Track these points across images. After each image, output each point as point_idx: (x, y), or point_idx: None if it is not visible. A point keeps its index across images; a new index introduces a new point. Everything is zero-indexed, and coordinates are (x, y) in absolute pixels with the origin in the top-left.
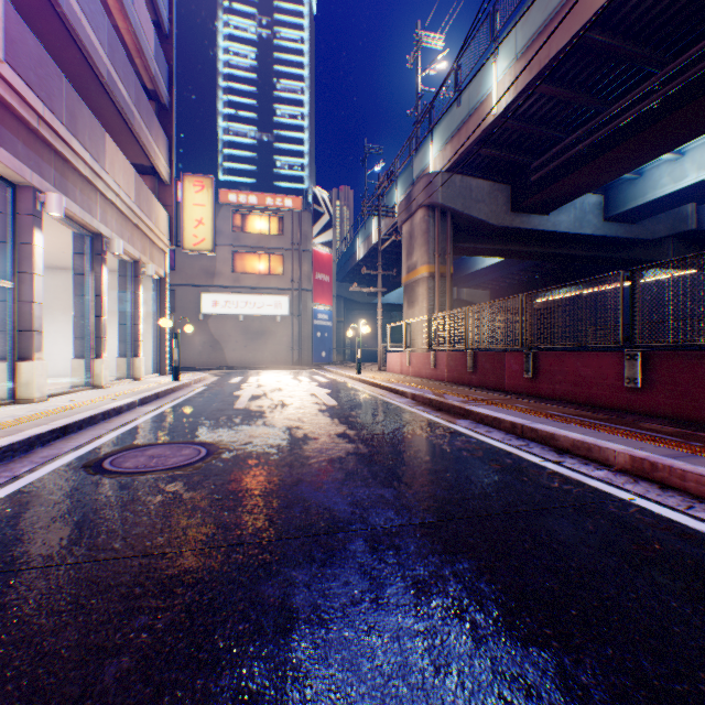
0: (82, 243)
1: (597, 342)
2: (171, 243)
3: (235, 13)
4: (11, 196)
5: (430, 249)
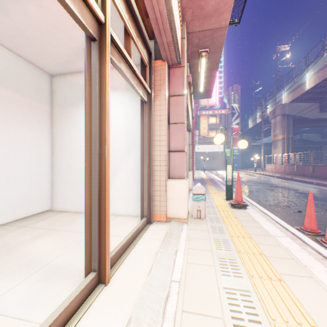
0: None
1: (325, 164)
2: None
3: None
4: None
5: (282, 129)
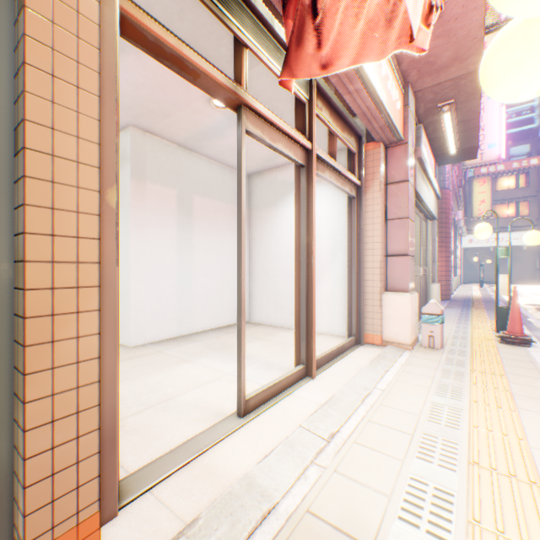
0: None
1: None
2: (463, 216)
3: None
4: None
5: None
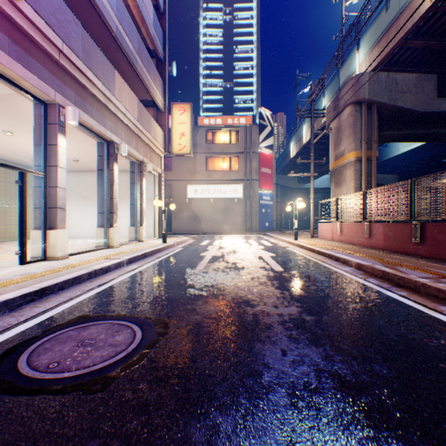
0: (102, 149)
1: None
2: (164, 151)
3: (209, 10)
4: (43, 111)
5: (356, 138)
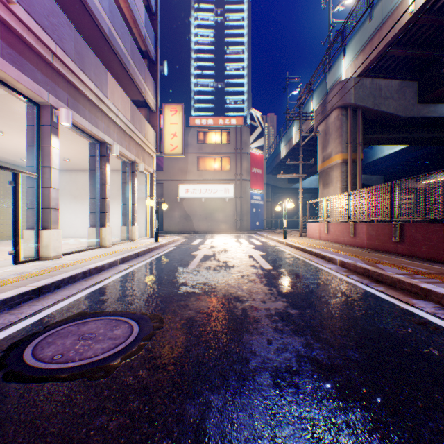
0: (94, 149)
1: None
2: (156, 151)
3: (201, 11)
4: (36, 113)
5: (343, 141)
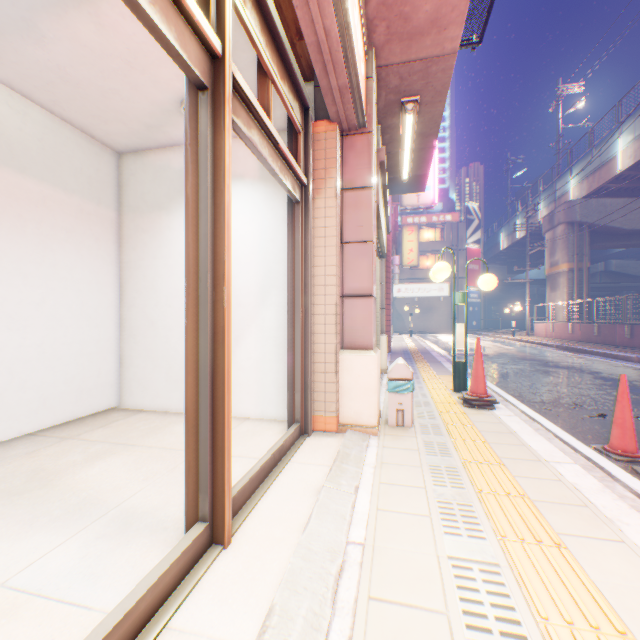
0: None
1: None
2: None
3: None
4: None
5: (568, 252)
